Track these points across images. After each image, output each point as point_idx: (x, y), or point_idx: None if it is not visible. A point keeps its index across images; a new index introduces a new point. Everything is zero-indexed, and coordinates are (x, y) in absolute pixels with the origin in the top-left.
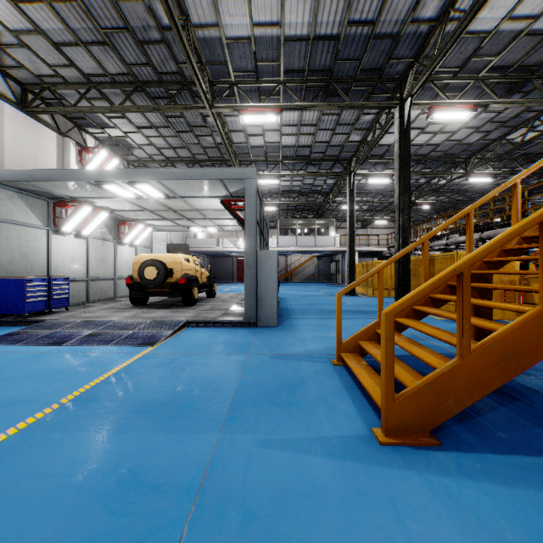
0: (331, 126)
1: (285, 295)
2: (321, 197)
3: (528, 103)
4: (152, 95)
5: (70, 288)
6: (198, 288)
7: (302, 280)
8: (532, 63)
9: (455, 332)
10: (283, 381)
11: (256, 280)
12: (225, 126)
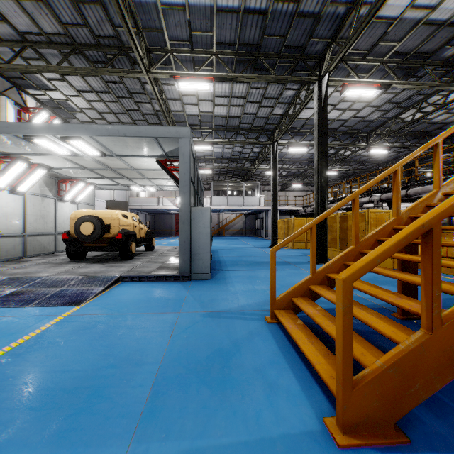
0: (258, 99)
1: (217, 248)
2: (249, 163)
3: (422, 85)
4: (90, 59)
5: (5, 244)
6: (137, 243)
7: (232, 234)
8: (426, 51)
9: (370, 281)
10: (216, 347)
11: (190, 235)
12: (162, 94)
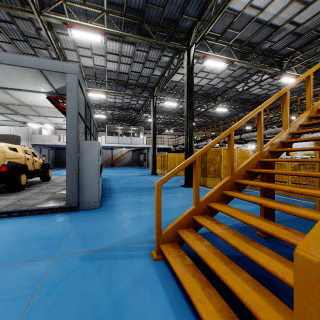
0: (142, 61)
1: (110, 176)
2: (135, 112)
3: (251, 65)
4: None
5: None
6: (32, 174)
7: (122, 165)
8: (254, 42)
9: None
10: (89, 318)
11: (78, 167)
12: (58, 42)
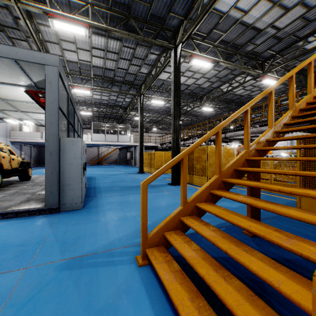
0: (129, 57)
1: (96, 175)
2: (122, 110)
3: (235, 66)
4: None
5: None
6: (10, 173)
7: (109, 163)
8: (238, 44)
9: None
10: None
11: (58, 166)
12: (39, 34)
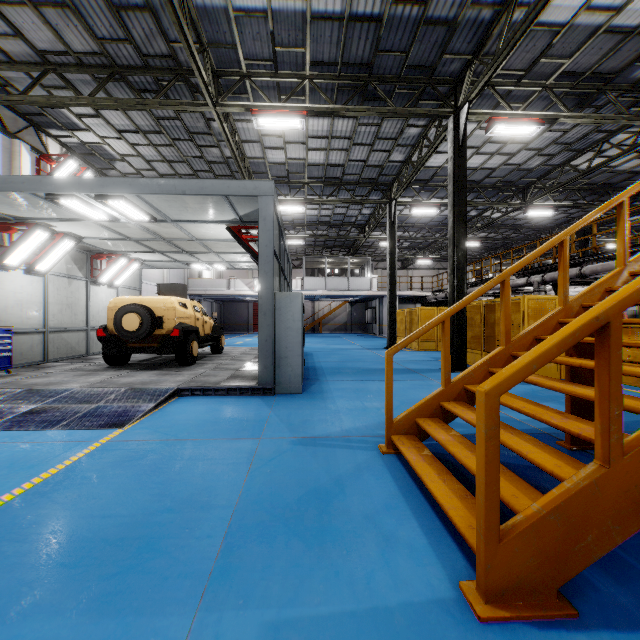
0: (369, 141)
1: (312, 349)
2: (356, 230)
3: (602, 118)
4: (136, 86)
5: (19, 343)
6: (200, 342)
7: (332, 330)
8: (608, 70)
9: (528, 397)
10: (311, 486)
11: (274, 332)
12: (235, 134)
